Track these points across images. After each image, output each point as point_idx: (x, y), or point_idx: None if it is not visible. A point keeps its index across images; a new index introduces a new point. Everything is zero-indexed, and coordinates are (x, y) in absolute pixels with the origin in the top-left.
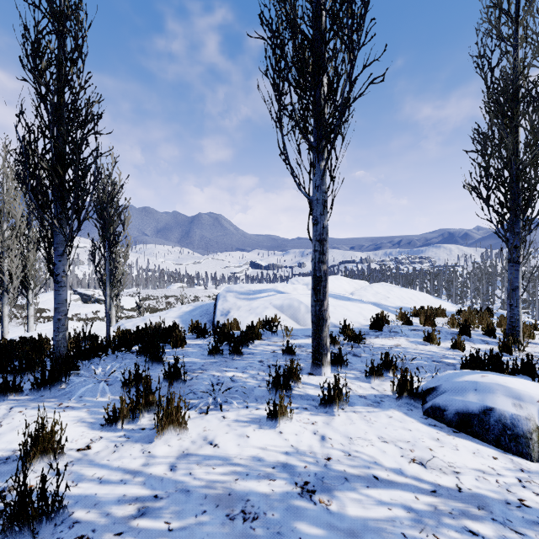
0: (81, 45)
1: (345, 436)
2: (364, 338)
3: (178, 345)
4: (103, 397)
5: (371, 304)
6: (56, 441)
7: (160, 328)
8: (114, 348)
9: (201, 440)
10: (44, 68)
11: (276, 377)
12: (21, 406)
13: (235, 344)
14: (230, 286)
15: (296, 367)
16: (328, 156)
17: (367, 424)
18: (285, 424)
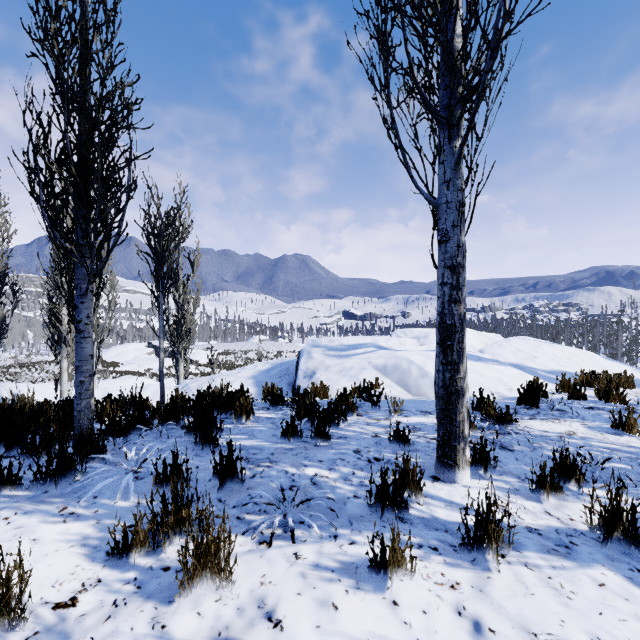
0: (111, 11)
1: (522, 628)
2: (514, 420)
3: (242, 419)
4: (124, 500)
5: (512, 366)
6: (14, 596)
7: (221, 395)
8: (159, 420)
9: (254, 608)
10: (53, 33)
11: (382, 486)
12: (11, 508)
13: (319, 422)
14: (316, 340)
15: (415, 470)
16: (469, 127)
17: (559, 598)
18: (402, 584)
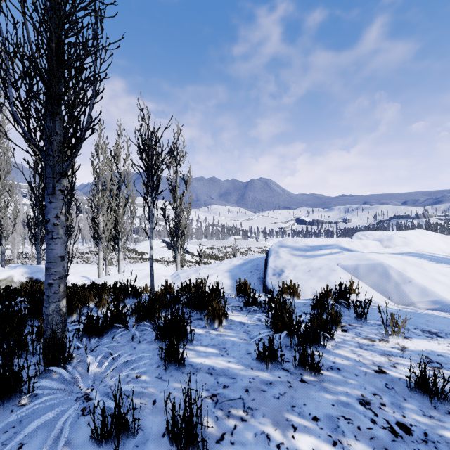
0: None
1: None
2: None
3: (215, 324)
4: None
5: None
6: None
7: (196, 295)
8: (136, 319)
9: None
10: None
11: None
12: None
13: (305, 349)
14: (282, 240)
15: None
16: None
17: None
18: None
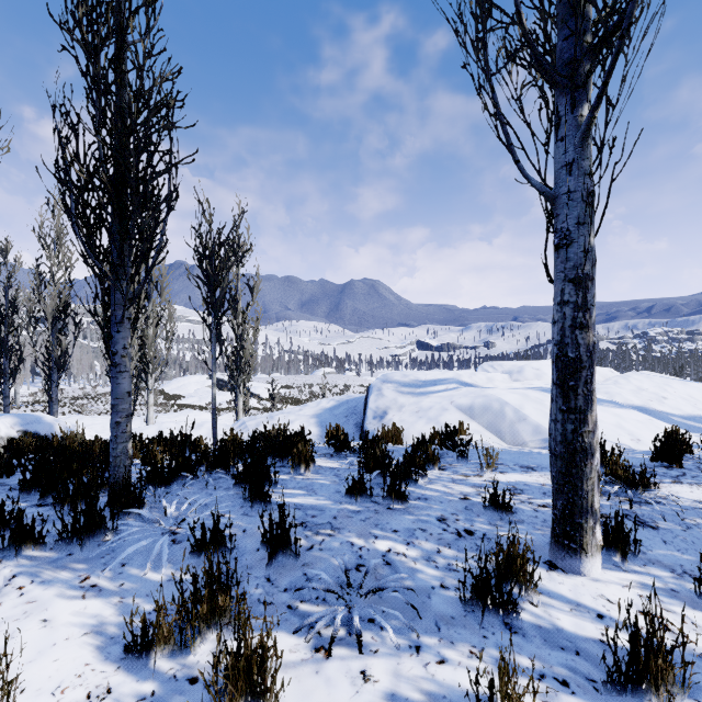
0: None
1: None
2: (653, 485)
3: (301, 469)
4: (155, 572)
5: (635, 409)
6: None
7: (277, 439)
8: (207, 467)
9: None
10: (82, 17)
11: (481, 578)
12: (29, 574)
13: (393, 479)
14: (387, 374)
15: (525, 556)
16: (604, 83)
17: None
18: None
